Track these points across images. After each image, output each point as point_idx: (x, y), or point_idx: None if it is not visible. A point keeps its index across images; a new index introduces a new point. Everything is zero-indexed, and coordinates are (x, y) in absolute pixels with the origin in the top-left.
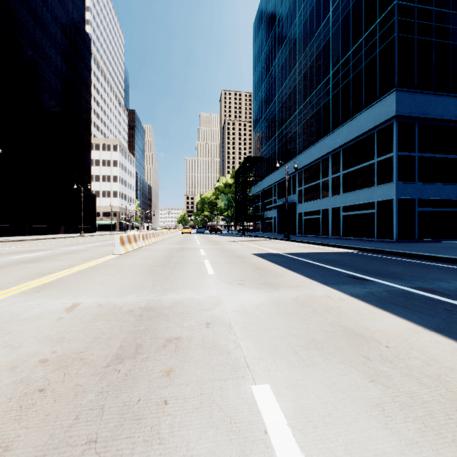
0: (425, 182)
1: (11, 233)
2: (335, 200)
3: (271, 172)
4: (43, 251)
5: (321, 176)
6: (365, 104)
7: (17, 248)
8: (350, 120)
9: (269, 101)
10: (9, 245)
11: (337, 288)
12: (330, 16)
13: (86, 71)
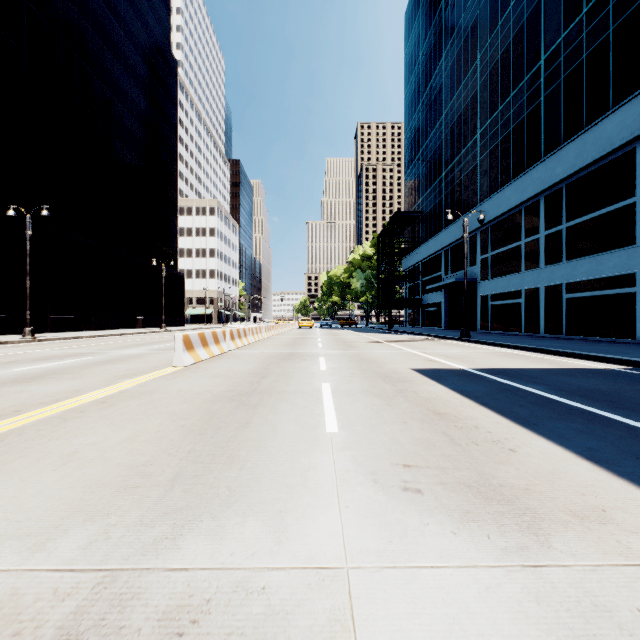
0: None
1: (72, 327)
2: (552, 272)
3: (434, 233)
4: (79, 357)
5: (524, 234)
6: (614, 99)
7: (52, 351)
8: (584, 131)
9: (431, 125)
10: (50, 346)
11: None
12: None
13: (172, 106)
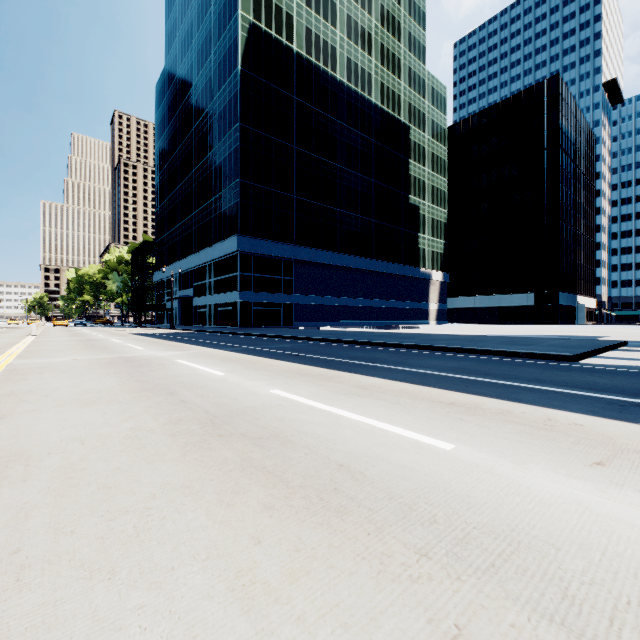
0: (258, 292)
1: None
2: (216, 298)
3: (173, 262)
4: None
5: (208, 277)
6: (228, 235)
7: None
8: (221, 242)
9: (172, 187)
10: None
11: (147, 336)
12: (213, 153)
13: None
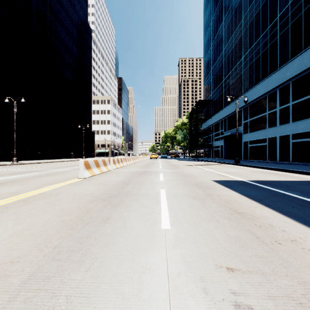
0: None
1: (39, 158)
2: (284, 128)
3: (219, 110)
4: (32, 173)
5: (268, 109)
6: None
7: (22, 169)
8: (303, 52)
9: (217, 56)
10: (23, 167)
11: None
12: None
13: (88, 50)
